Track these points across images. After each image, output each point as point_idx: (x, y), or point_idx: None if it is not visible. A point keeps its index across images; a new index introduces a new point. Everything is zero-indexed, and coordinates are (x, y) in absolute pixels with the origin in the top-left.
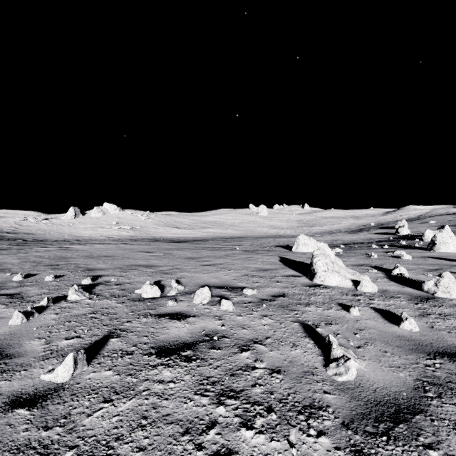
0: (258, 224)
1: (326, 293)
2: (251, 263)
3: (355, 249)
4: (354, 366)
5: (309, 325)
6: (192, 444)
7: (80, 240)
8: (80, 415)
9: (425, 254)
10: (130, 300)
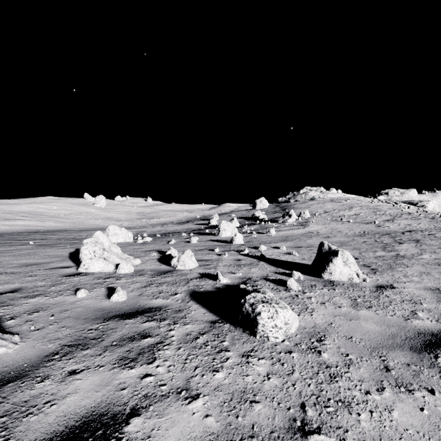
0: (93, 216)
1: (78, 280)
2: (23, 259)
3: (167, 237)
4: None
5: (3, 319)
6: None
7: None
8: None
9: (211, 239)
10: None
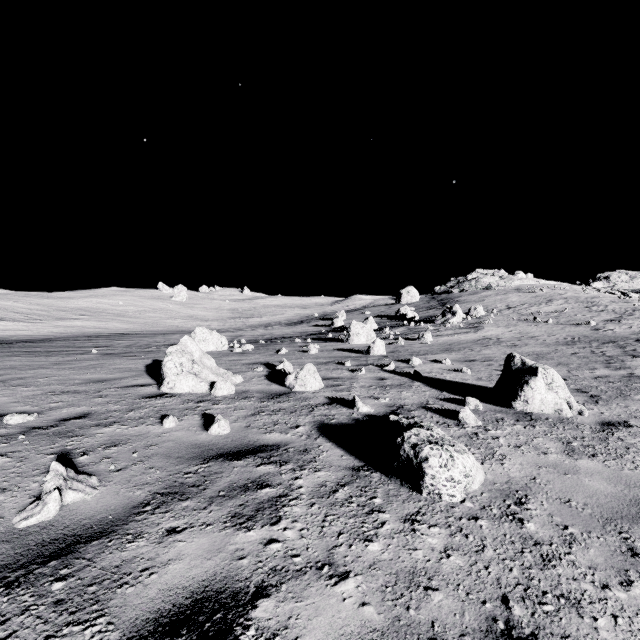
0: (170, 314)
1: (162, 403)
2: (87, 373)
3: (274, 344)
4: (56, 500)
5: (74, 454)
6: None
7: None
8: None
9: (338, 347)
10: None
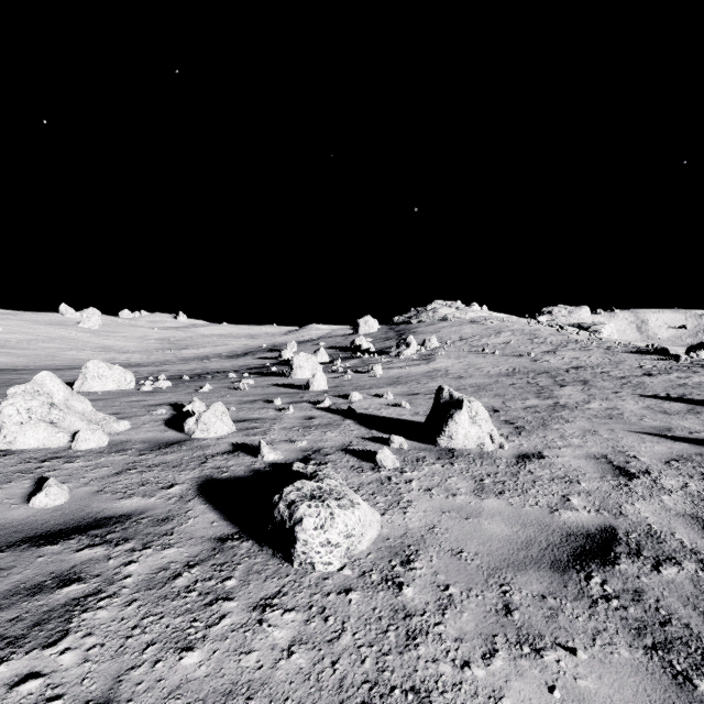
0: (75, 344)
1: None
2: None
3: (200, 380)
4: None
5: None
6: None
7: None
8: None
9: (277, 382)
10: None
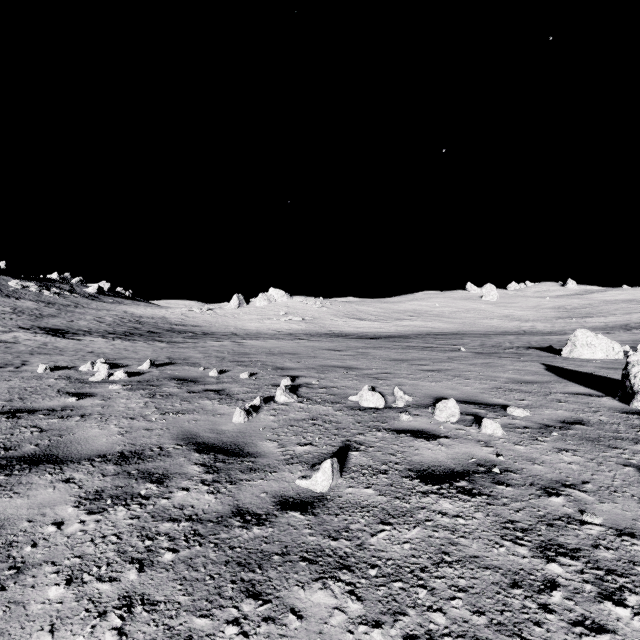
0: (484, 314)
1: None
2: (497, 372)
3: None
4: None
5: None
6: (532, 602)
7: (249, 334)
8: (361, 532)
9: None
10: (347, 408)
